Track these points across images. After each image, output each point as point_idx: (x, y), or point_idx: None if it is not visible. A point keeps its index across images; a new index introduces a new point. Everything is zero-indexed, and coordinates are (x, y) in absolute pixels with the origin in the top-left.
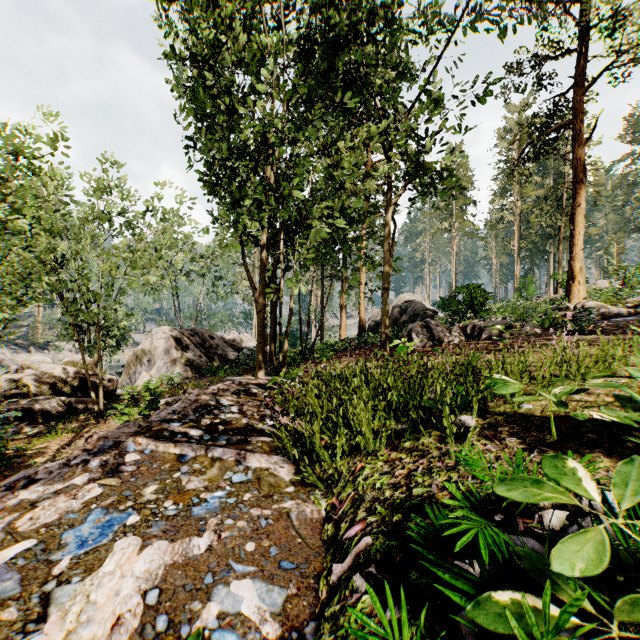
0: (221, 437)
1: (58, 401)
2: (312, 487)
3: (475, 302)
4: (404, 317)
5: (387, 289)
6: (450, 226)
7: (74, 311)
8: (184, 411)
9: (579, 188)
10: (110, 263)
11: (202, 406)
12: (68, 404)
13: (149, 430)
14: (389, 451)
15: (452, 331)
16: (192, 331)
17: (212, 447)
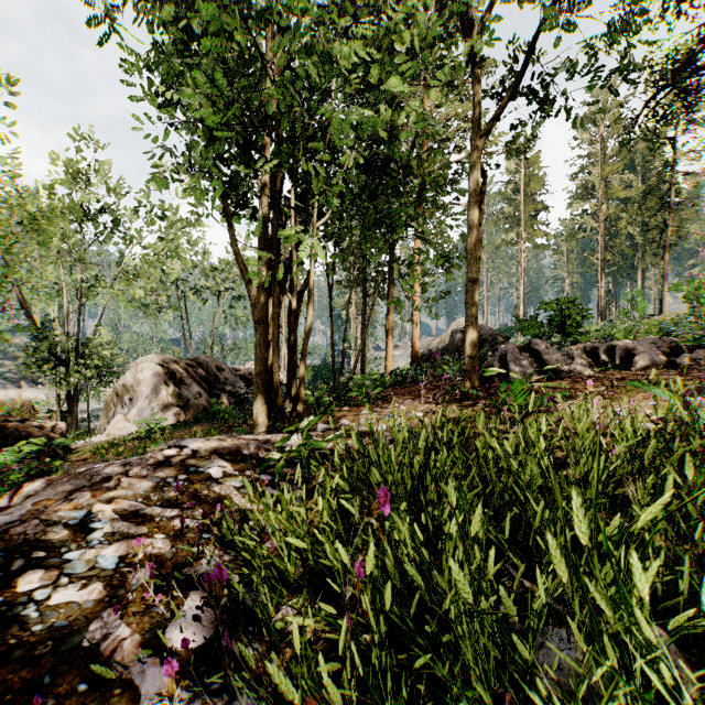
0: None
1: None
2: None
3: (568, 322)
4: None
5: (475, 281)
6: (517, 237)
7: None
8: None
9: None
10: None
11: (1, 555)
12: None
13: None
14: None
15: (574, 355)
16: (195, 361)
17: None
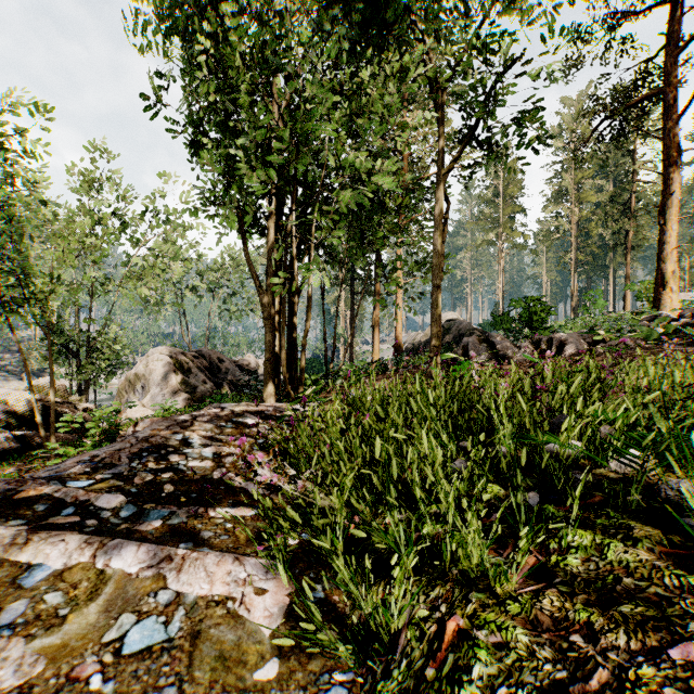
0: (157, 510)
1: (8, 436)
2: (325, 655)
3: (534, 318)
4: (447, 338)
5: (439, 287)
6: (497, 237)
7: (7, 312)
8: (112, 457)
9: (671, 172)
10: (63, 249)
11: (152, 448)
12: (24, 440)
13: (6, 500)
14: (527, 581)
15: (521, 346)
16: (198, 353)
17: (114, 542)
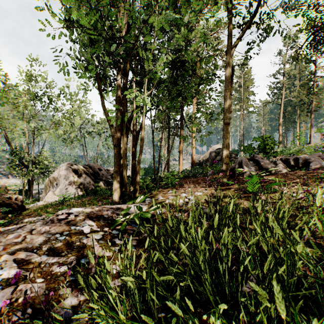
0: None
1: None
2: None
3: (267, 147)
4: (218, 157)
5: (228, 123)
6: (240, 108)
7: None
8: None
9: None
10: None
11: None
12: None
13: None
14: None
15: (277, 163)
16: (88, 165)
17: None
